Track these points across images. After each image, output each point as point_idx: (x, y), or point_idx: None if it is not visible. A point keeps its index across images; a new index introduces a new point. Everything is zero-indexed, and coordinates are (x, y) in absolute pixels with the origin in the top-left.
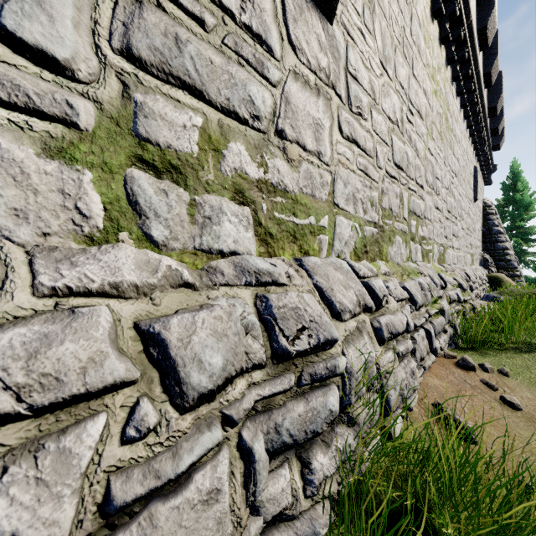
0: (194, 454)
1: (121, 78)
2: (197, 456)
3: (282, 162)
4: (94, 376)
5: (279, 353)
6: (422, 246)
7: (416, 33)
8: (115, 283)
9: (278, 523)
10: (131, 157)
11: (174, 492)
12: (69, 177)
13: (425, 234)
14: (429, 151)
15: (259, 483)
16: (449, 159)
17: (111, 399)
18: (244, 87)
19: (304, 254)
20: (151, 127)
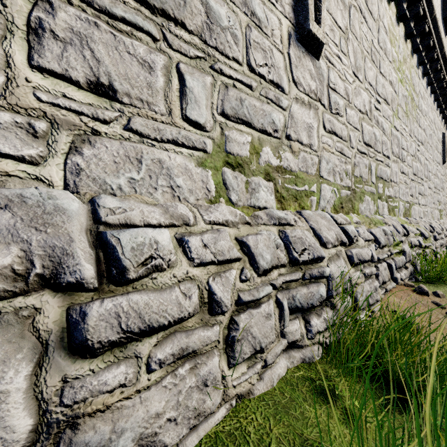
0: (264, 292)
1: (221, 126)
2: (265, 294)
3: (289, 154)
4: (232, 253)
5: (293, 260)
6: (388, 203)
7: (383, 40)
8: (226, 220)
9: (293, 348)
10: (224, 162)
11: (256, 308)
12: (204, 174)
13: (391, 194)
14: (394, 128)
15: (285, 322)
16: (415, 131)
17: (234, 265)
18: (269, 115)
19: (301, 208)
20: (231, 146)
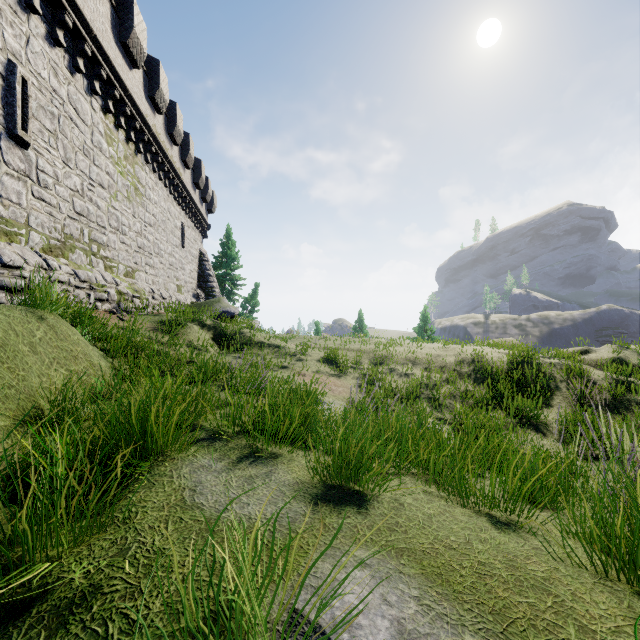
0: None
1: None
2: None
3: (1, 206)
4: None
5: (2, 263)
6: (105, 262)
7: (98, 141)
8: None
9: None
10: None
11: None
12: None
13: (109, 256)
14: (113, 207)
15: None
16: (140, 214)
17: None
18: None
19: (12, 242)
20: None
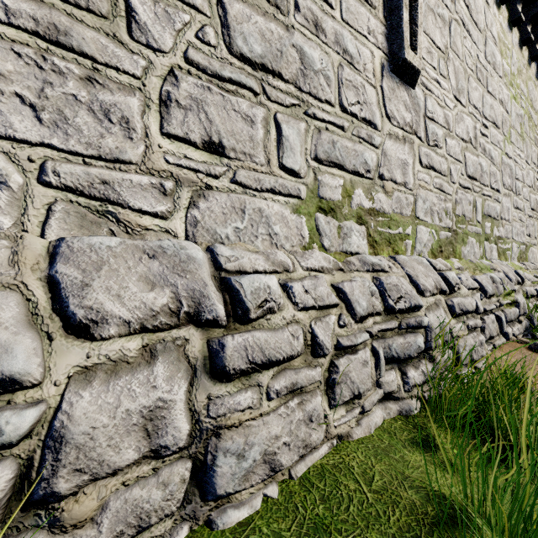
0: (361, 339)
1: (314, 171)
2: (362, 340)
3: (382, 194)
4: (331, 299)
5: (388, 309)
6: (498, 245)
7: (491, 53)
8: (322, 267)
9: (389, 400)
10: (317, 207)
11: (353, 354)
12: (299, 221)
13: (502, 234)
14: (506, 155)
15: (381, 371)
16: (533, 156)
17: (331, 311)
18: (362, 155)
19: (395, 253)
20: (323, 191)
